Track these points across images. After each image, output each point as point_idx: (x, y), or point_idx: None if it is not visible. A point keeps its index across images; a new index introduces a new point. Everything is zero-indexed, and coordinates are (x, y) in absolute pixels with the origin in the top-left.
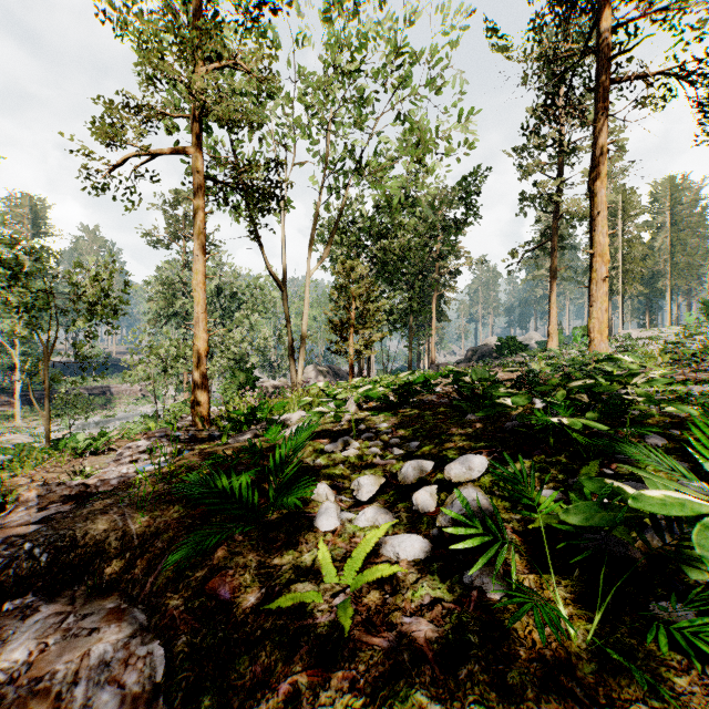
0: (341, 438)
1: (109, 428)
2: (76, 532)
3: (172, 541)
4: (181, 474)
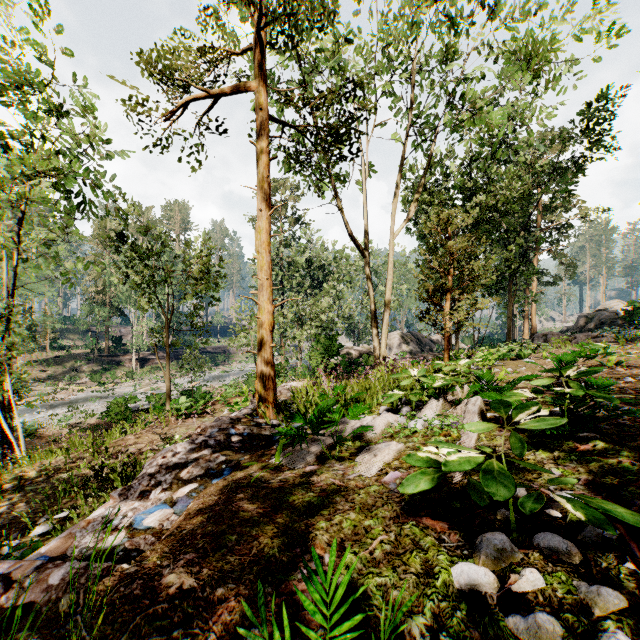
0: (485, 535)
1: (224, 381)
2: None
3: None
4: None
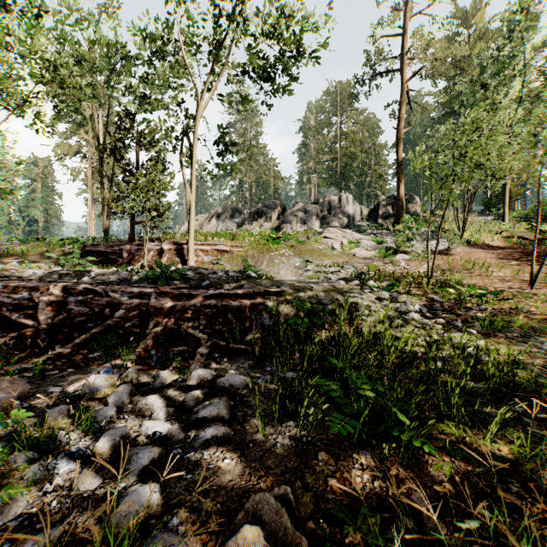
0: None
1: None
2: None
3: None
4: None
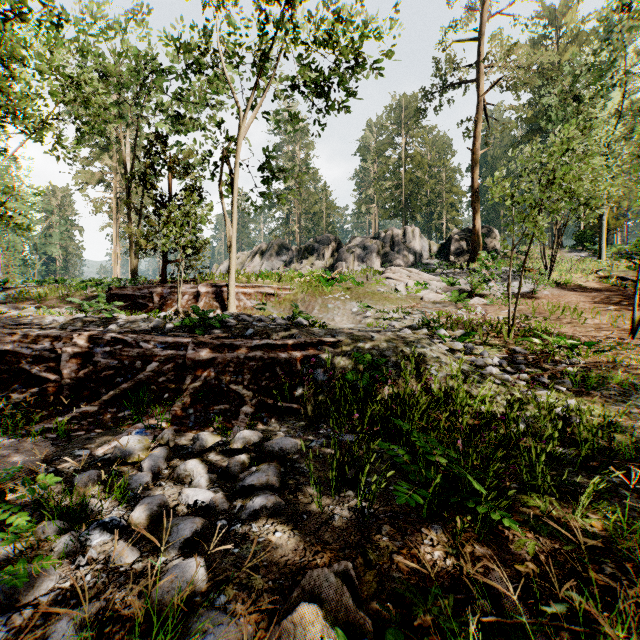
0: None
1: None
2: None
3: None
4: None
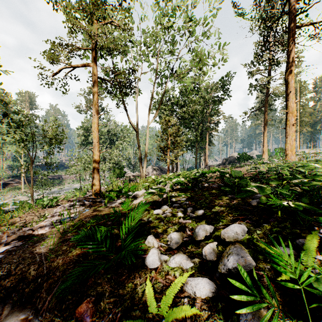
0: (162, 206)
1: (60, 194)
2: (12, 265)
3: (64, 271)
4: (78, 226)
